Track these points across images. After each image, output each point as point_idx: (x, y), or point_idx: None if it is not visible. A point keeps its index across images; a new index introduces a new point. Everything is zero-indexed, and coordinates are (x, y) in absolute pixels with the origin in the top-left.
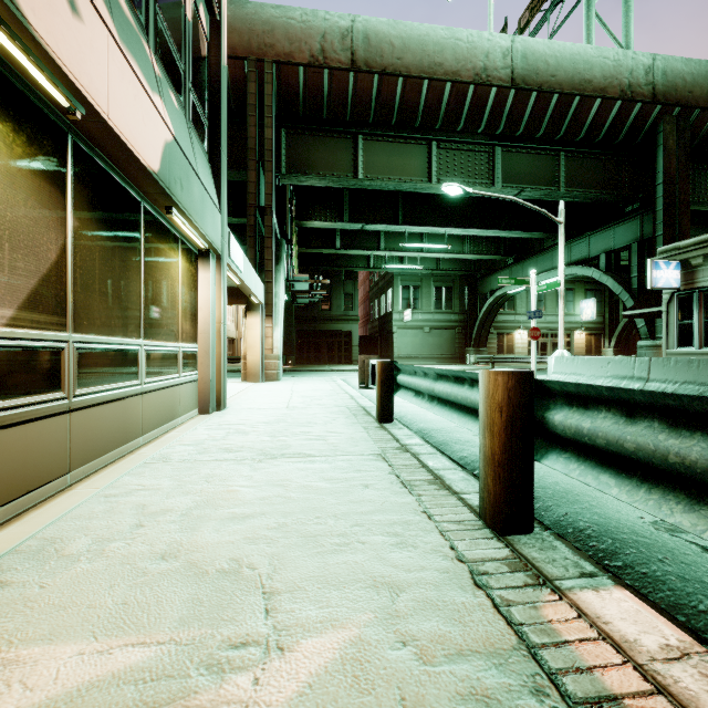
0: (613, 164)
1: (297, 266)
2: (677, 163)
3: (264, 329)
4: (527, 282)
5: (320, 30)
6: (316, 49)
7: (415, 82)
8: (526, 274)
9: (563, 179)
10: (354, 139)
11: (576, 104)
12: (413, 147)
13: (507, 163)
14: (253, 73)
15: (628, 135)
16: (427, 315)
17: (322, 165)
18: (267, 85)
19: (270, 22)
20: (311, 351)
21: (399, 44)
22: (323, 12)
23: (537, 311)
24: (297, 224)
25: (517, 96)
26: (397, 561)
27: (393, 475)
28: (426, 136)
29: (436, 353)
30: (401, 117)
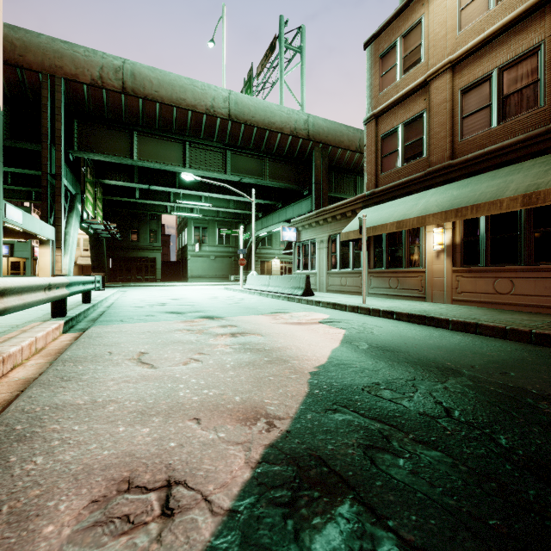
0: (295, 168)
1: (101, 209)
2: (322, 173)
3: (55, 256)
4: (238, 233)
5: (99, 63)
6: (96, 75)
7: (168, 107)
8: (268, 225)
9: (268, 174)
10: (131, 134)
11: (268, 134)
12: (173, 144)
13: (234, 160)
14: (46, 83)
15: (299, 154)
16: (213, 248)
17: (106, 147)
18: (57, 93)
19: (60, 51)
20: (123, 272)
21: (157, 83)
22: (101, 52)
23: (243, 249)
24: (96, 180)
25: (233, 125)
26: (11, 321)
27: (48, 313)
28: (182, 138)
29: (219, 274)
30: (161, 126)
